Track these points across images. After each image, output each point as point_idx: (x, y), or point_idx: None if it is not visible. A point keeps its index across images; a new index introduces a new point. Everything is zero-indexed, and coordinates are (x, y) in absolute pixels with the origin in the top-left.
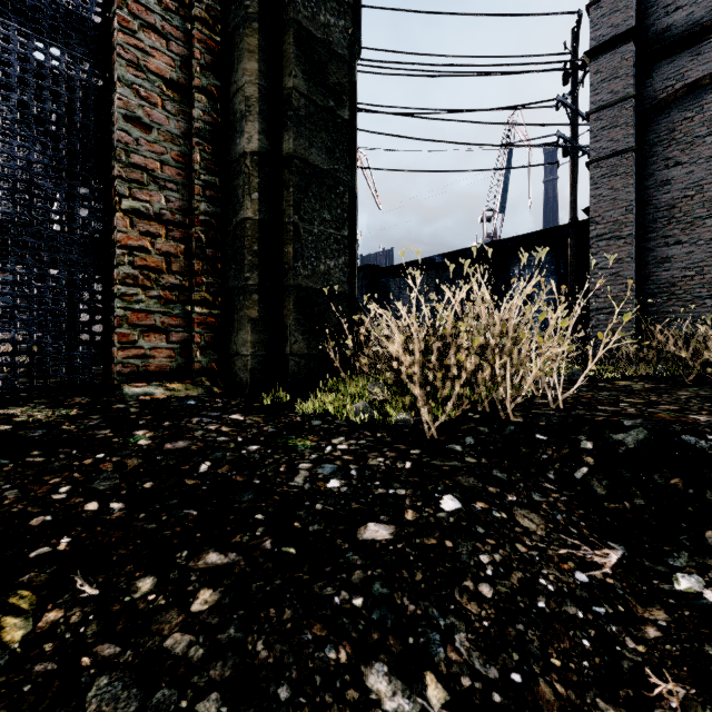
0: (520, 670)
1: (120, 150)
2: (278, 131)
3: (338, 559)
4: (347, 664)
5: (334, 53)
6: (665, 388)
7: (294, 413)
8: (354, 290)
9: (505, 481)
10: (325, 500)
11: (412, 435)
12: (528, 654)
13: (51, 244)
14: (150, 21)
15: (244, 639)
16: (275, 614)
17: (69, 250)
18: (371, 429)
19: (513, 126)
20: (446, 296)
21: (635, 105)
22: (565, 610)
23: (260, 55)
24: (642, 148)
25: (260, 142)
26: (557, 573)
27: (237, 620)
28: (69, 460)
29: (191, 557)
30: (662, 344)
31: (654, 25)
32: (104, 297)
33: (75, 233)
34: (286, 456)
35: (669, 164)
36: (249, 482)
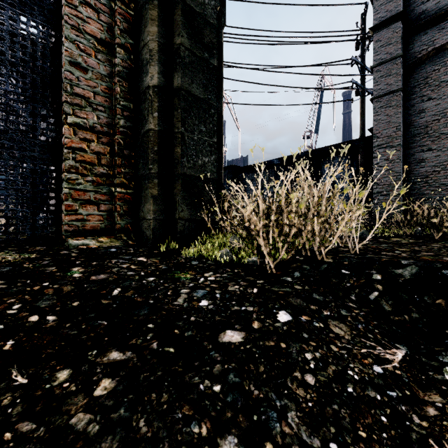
0: (336, 440)
1: (66, 84)
2: (171, 72)
3: (204, 356)
4: (207, 437)
5: (208, 22)
6: (423, 242)
7: (180, 256)
8: (221, 178)
9: (322, 301)
10: (197, 314)
11: (258, 271)
12: (342, 428)
13: (21, 145)
14: (87, 0)
15: (130, 417)
16: (155, 398)
17: (33, 150)
18: (230, 267)
19: (323, 78)
20: (281, 177)
21: (402, 61)
22: (367, 393)
23: (159, 22)
24: (406, 89)
25: (159, 79)
26: (360, 366)
27: (127, 402)
28: (24, 286)
29: (99, 355)
30: (420, 214)
31: (414, 10)
32: (56, 181)
33: (36, 138)
34: (172, 284)
35: (424, 99)
36: (146, 302)
